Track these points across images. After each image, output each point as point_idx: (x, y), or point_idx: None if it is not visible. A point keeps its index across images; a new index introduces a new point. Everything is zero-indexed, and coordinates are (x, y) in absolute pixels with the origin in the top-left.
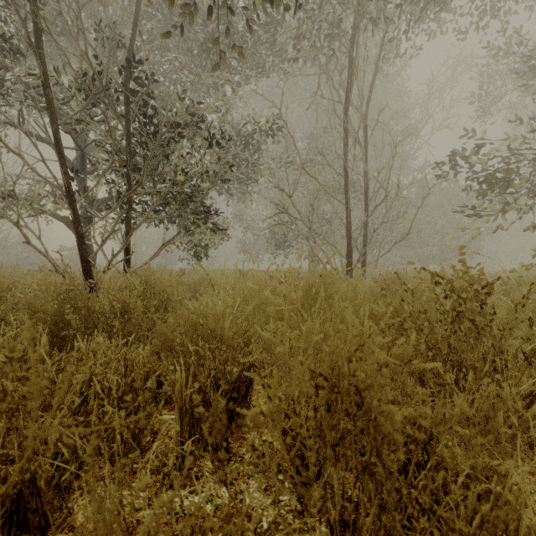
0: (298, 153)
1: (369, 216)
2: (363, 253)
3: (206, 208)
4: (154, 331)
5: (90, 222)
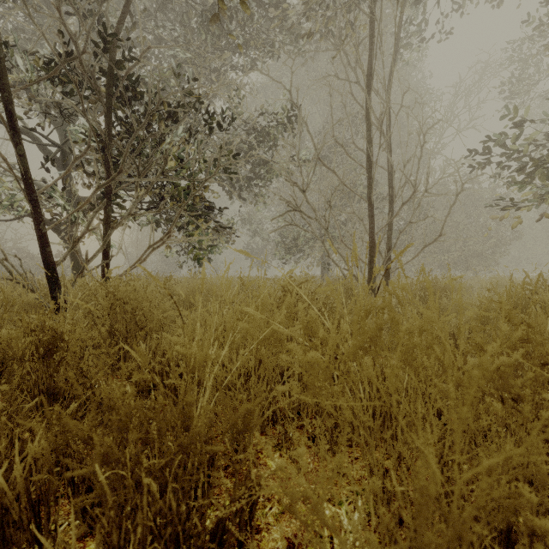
0: (313, 141)
1: (395, 215)
2: (387, 258)
3: (206, 206)
4: (126, 361)
5: (75, 222)
